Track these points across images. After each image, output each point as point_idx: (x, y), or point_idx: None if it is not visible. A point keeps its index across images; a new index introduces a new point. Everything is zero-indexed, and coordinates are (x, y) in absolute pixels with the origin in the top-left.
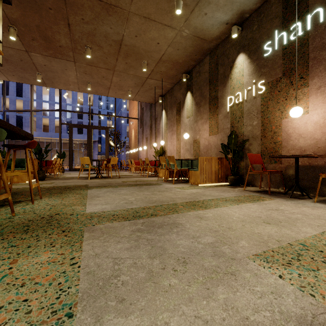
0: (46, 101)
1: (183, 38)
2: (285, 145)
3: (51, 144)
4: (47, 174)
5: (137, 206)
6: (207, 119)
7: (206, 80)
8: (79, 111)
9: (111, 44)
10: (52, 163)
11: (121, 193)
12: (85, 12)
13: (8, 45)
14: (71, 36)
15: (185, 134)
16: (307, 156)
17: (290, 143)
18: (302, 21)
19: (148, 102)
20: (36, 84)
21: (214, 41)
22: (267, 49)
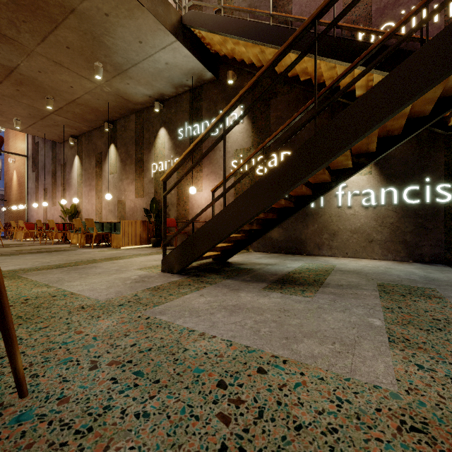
0: None
1: (105, 93)
2: (191, 213)
3: None
4: None
5: (57, 263)
6: (133, 181)
7: (132, 139)
8: None
9: None
10: None
11: (29, 259)
12: None
13: None
14: None
15: (107, 194)
16: (195, 221)
17: (194, 212)
18: (200, 125)
19: (50, 138)
20: None
21: (139, 104)
22: (181, 134)
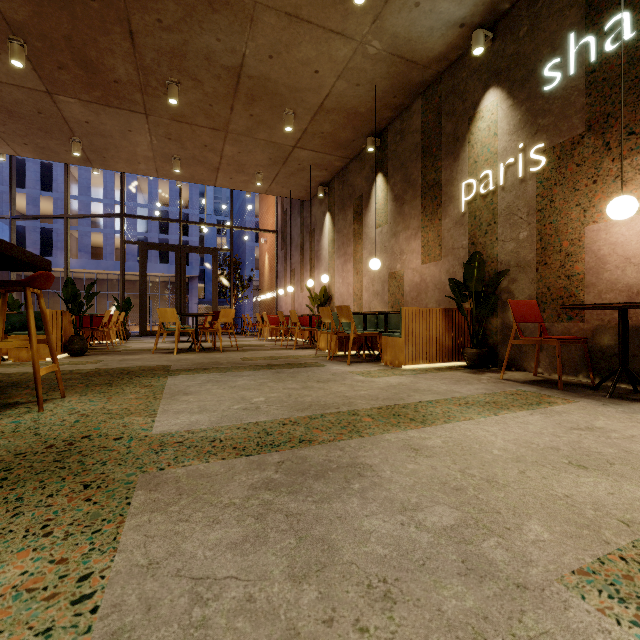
0: (98, 199)
1: (369, 61)
2: (592, 283)
3: (107, 284)
4: (93, 344)
5: (269, 417)
6: (418, 230)
7: (416, 149)
8: (160, 218)
9: (220, 74)
10: (103, 321)
11: (238, 386)
12: (164, 6)
13: (11, 80)
14: (136, 60)
15: (372, 260)
16: None
17: (604, 278)
18: (633, 9)
19: (296, 197)
20: (72, 162)
21: (433, 64)
22: (551, 76)
